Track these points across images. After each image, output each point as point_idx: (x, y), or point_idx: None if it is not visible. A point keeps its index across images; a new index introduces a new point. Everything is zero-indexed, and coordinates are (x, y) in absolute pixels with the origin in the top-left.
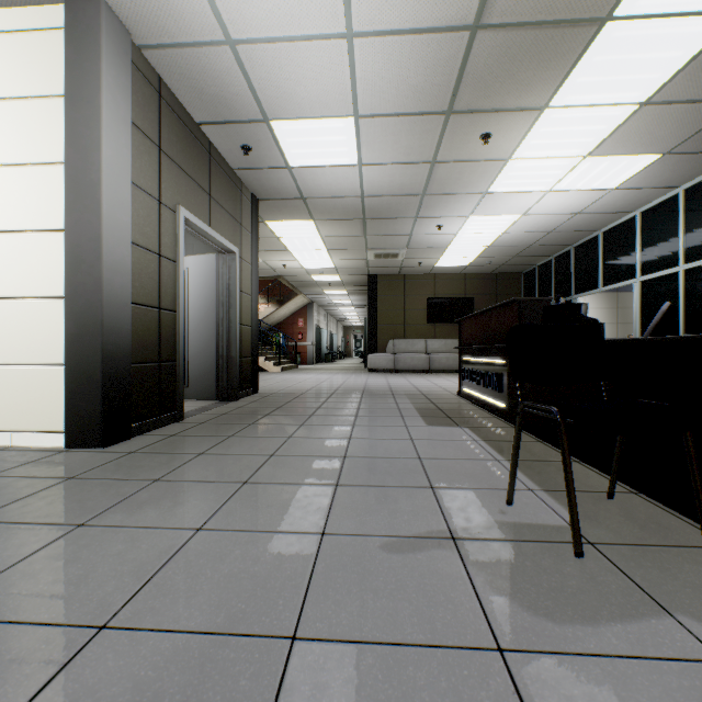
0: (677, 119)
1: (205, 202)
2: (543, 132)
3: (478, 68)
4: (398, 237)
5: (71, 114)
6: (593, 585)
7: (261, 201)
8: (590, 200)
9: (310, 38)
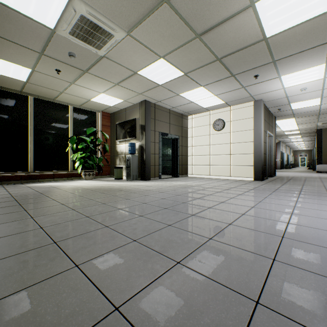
0: None
1: (268, 126)
2: None
3: None
4: None
5: (254, 121)
6: None
7: (276, 117)
8: None
9: (310, 92)
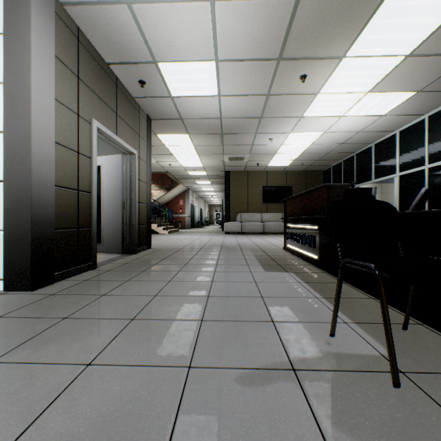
0: (428, 67)
1: (113, 118)
2: (341, 74)
3: (300, 27)
4: (244, 146)
5: (8, 47)
6: (416, 417)
7: (153, 120)
8: (368, 122)
9: (184, 0)
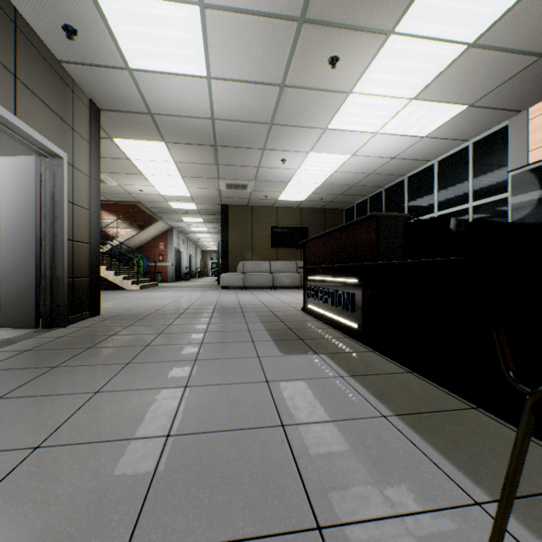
0: (489, 68)
1: (6, 81)
2: (384, 64)
3: None
4: (247, 168)
5: None
6: None
7: (103, 111)
8: (405, 146)
9: None
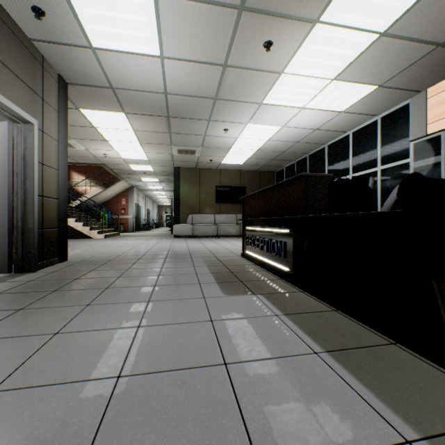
0: (396, 54)
1: None
2: (310, 48)
3: None
4: (196, 136)
5: None
6: None
7: (71, 85)
8: (326, 119)
9: None
